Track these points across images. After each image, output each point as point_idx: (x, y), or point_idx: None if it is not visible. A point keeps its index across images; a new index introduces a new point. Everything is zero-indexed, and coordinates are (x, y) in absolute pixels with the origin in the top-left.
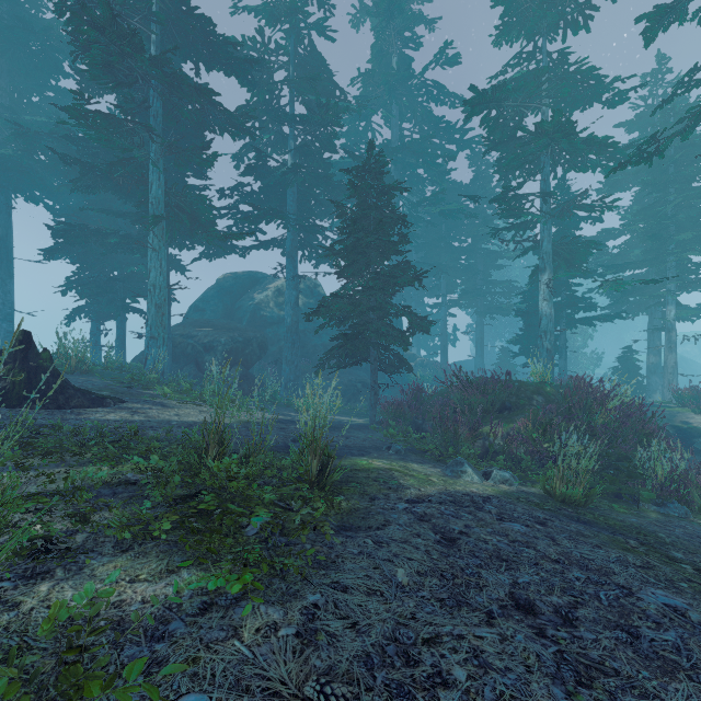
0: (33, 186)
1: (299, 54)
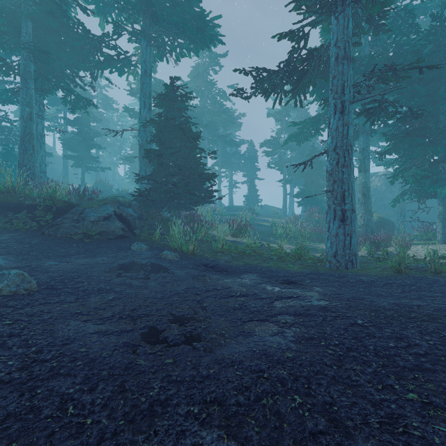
0: None
1: None
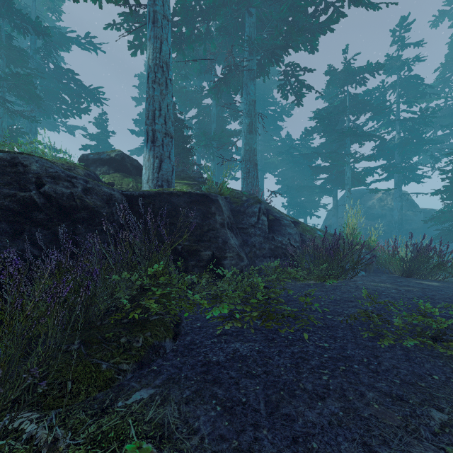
0: (273, 169)
1: (401, 78)
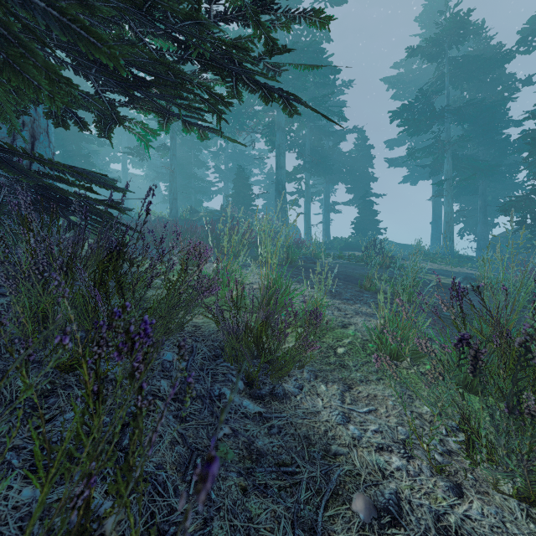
0: None
1: None
